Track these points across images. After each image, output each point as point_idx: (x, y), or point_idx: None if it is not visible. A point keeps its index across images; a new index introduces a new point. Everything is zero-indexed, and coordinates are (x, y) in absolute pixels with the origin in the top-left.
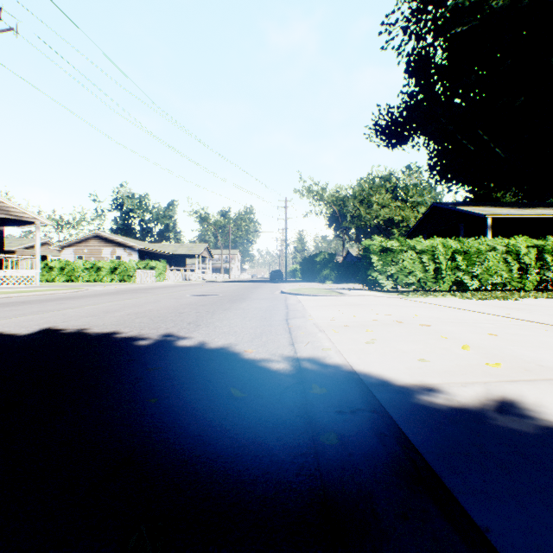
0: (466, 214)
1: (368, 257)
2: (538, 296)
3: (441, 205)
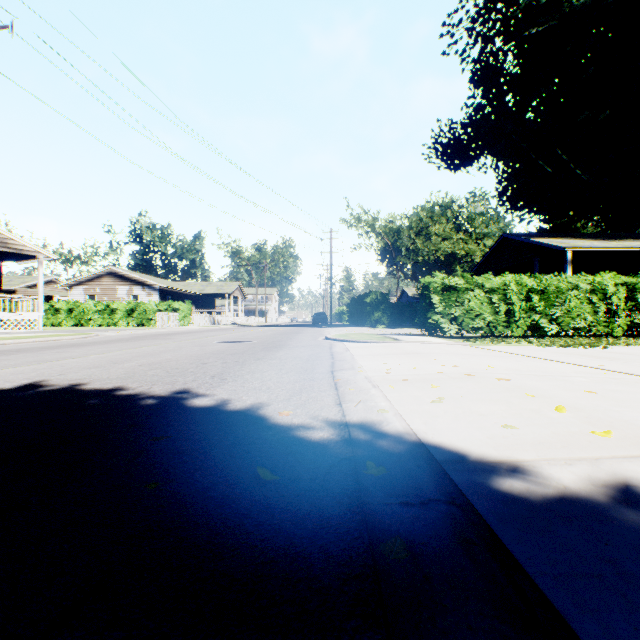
0: (541, 247)
1: (428, 297)
2: (630, 343)
3: (513, 236)
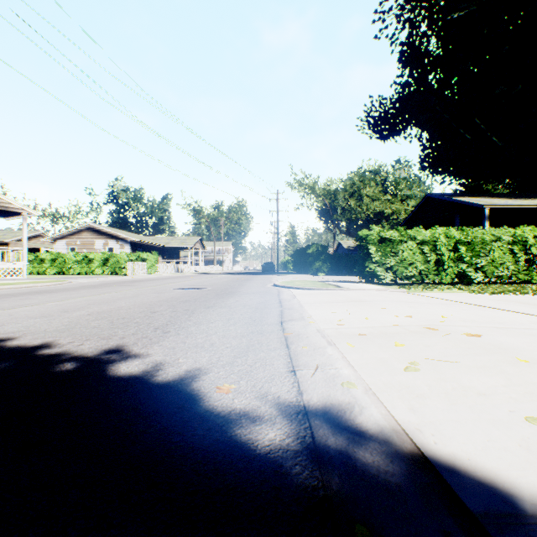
0: (462, 205)
1: (366, 248)
2: None
3: (436, 195)
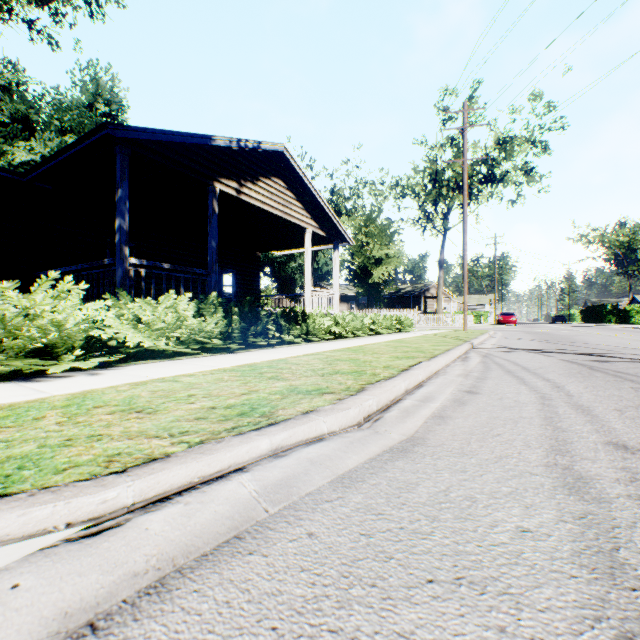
0: None
1: (631, 313)
2: None
3: None
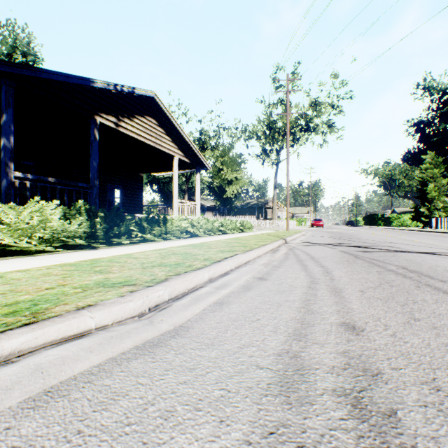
0: None
1: (391, 219)
2: None
3: None
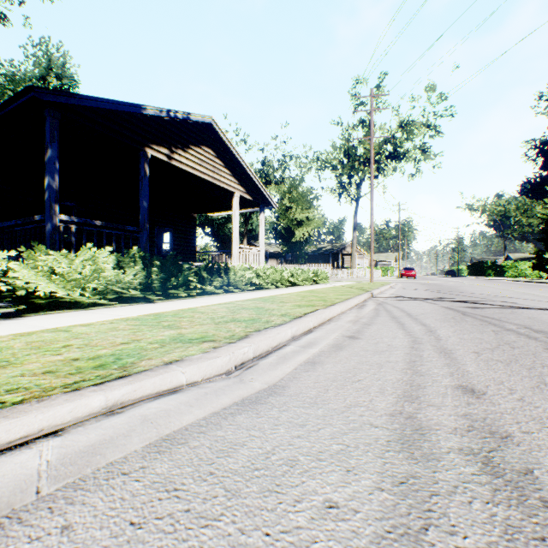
0: None
1: (505, 268)
2: None
3: None
